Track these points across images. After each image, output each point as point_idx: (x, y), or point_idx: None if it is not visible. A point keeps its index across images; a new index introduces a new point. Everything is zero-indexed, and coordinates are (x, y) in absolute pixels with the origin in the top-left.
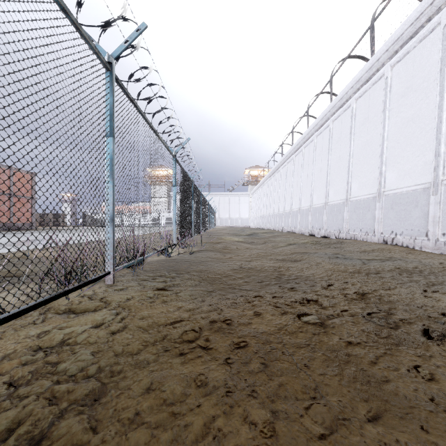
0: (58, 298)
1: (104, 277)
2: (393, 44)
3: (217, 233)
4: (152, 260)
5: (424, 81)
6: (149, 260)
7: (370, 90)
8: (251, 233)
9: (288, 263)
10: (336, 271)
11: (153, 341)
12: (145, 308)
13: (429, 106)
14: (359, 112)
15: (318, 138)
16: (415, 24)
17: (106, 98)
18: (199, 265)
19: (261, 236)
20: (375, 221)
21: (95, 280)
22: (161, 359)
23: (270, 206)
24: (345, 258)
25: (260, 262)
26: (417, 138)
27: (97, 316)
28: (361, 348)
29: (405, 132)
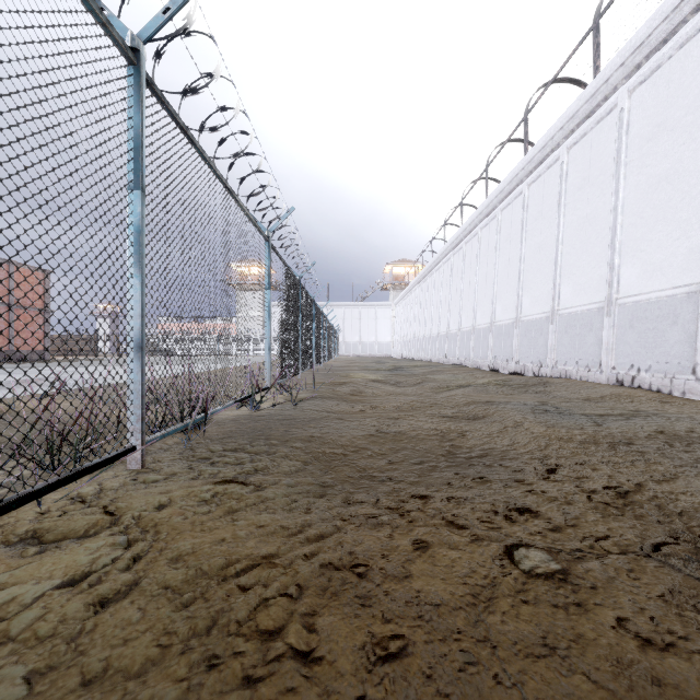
0: (4, 513)
1: (122, 457)
2: (633, 54)
3: (340, 367)
4: (227, 416)
5: (688, 112)
6: (214, 421)
7: (592, 132)
8: (395, 366)
9: (464, 421)
10: (555, 439)
11: (187, 633)
12: (190, 529)
13: (697, 154)
14: (573, 169)
15: (503, 213)
16: (672, 18)
17: (129, 117)
18: (308, 426)
19: (412, 372)
20: (603, 349)
21: (100, 465)
22: (193, 699)
23: (424, 324)
24: (560, 413)
25: (414, 420)
26: (676, 209)
27: (83, 553)
28: (682, 662)
29: (654, 200)
